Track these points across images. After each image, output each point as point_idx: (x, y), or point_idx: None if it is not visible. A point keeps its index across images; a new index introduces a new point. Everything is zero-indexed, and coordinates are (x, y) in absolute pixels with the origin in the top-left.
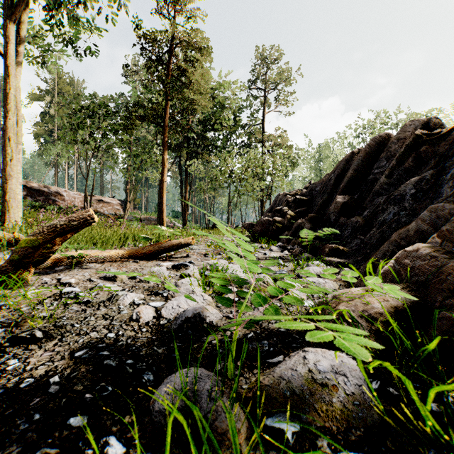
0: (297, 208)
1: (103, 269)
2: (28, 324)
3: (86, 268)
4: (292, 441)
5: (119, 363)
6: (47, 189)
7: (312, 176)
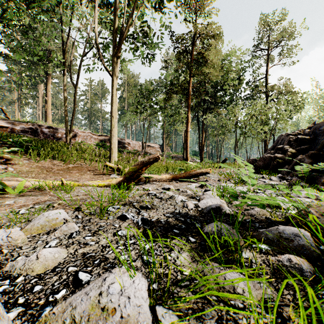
0: (298, 146)
1: (160, 184)
2: (142, 203)
3: (152, 184)
4: (264, 250)
5: (184, 219)
6: (122, 140)
7: (320, 115)
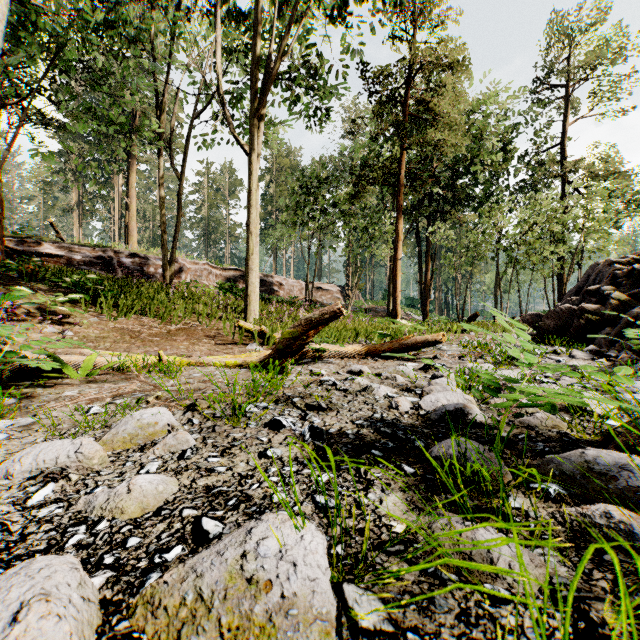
0: (634, 287)
1: (343, 364)
2: (309, 399)
3: (327, 362)
4: (554, 495)
5: (393, 432)
6: (268, 278)
7: None
